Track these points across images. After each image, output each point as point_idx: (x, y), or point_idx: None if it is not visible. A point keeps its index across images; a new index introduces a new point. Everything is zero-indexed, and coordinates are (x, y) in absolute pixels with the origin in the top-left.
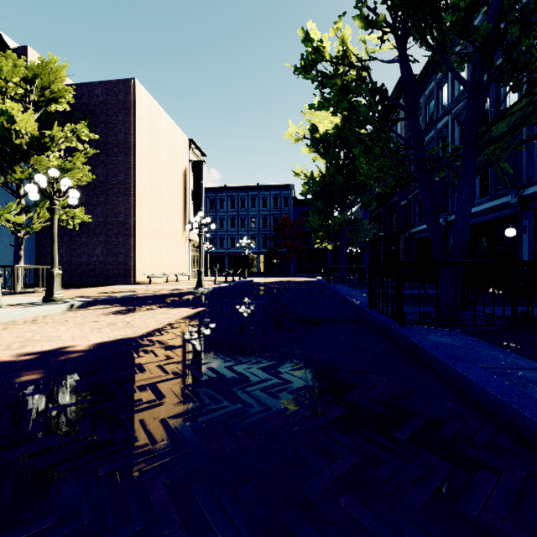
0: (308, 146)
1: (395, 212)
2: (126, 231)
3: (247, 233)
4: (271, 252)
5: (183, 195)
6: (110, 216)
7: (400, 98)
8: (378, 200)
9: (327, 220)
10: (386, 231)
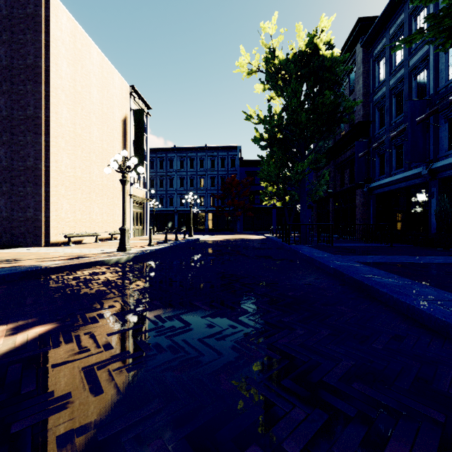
0: (262, 82)
1: (348, 167)
2: (36, 178)
3: (195, 192)
4: (219, 211)
5: (122, 146)
6: (16, 160)
7: (355, 46)
8: (327, 156)
9: (284, 169)
10: (335, 188)
